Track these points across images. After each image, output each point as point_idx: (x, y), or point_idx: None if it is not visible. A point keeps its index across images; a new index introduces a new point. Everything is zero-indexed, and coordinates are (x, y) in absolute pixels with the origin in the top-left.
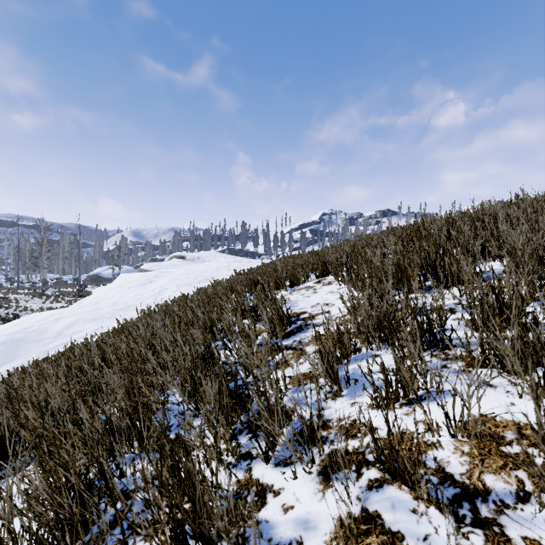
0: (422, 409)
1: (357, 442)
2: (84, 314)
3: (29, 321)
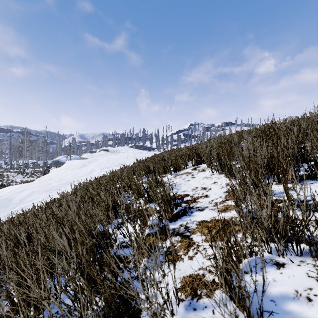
0: None
1: None
2: (39, 187)
3: (4, 192)
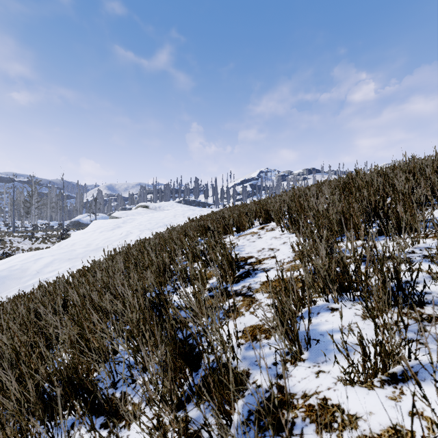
0: (430, 406)
1: (334, 437)
2: (61, 255)
3: (14, 260)
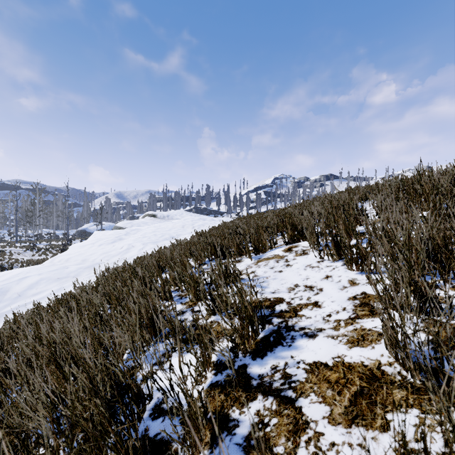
0: None
1: None
2: (50, 273)
3: None
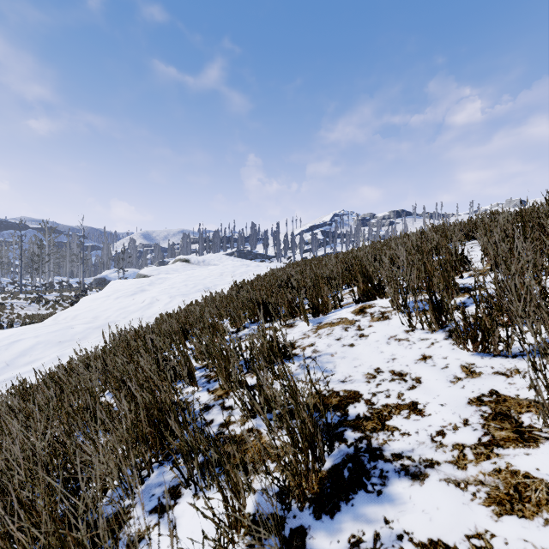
0: None
1: None
2: (49, 335)
3: None
